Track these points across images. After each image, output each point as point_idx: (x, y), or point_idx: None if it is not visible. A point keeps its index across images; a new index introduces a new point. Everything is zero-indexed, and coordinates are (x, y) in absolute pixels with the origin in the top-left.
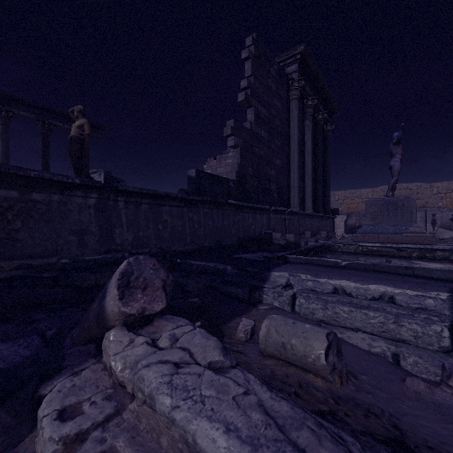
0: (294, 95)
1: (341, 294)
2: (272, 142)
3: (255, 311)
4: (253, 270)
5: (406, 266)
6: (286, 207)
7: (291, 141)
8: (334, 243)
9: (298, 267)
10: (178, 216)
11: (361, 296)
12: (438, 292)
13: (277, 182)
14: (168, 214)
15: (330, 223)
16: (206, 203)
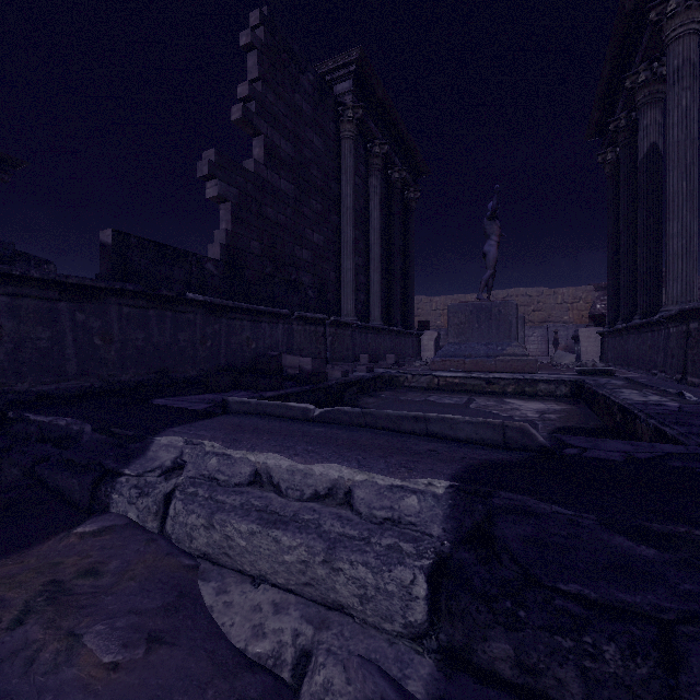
0: (347, 132)
1: (266, 486)
2: (303, 203)
3: (56, 540)
4: (124, 432)
5: (416, 415)
6: (333, 315)
7: (342, 206)
8: (400, 372)
9: (227, 424)
10: (38, 319)
11: (294, 492)
12: (431, 479)
13: (315, 271)
14: (4, 314)
15: (414, 342)
16: (125, 295)
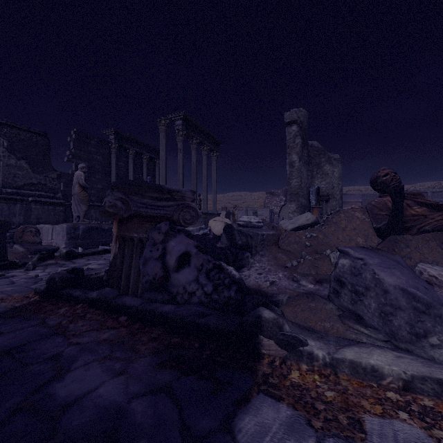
0: (113, 151)
1: None
2: (92, 177)
3: None
4: None
5: None
6: None
7: (112, 174)
8: None
9: None
10: None
11: None
12: None
13: (98, 196)
14: None
15: None
16: None
